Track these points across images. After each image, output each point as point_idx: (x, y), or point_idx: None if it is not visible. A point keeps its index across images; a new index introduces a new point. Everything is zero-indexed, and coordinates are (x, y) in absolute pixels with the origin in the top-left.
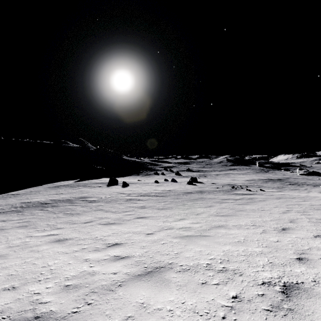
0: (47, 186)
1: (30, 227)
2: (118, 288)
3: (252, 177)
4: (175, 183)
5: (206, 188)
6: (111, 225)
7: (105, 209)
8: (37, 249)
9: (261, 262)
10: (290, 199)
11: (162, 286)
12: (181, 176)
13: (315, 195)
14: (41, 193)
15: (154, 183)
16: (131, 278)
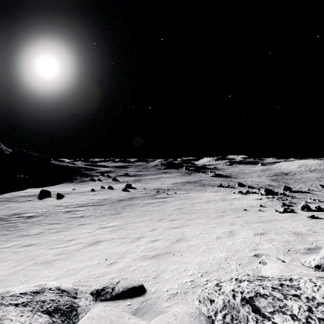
0: None
1: None
2: (81, 249)
3: (177, 180)
4: (112, 190)
5: (137, 194)
6: (61, 232)
7: (49, 222)
8: (17, 251)
9: (138, 233)
10: (186, 200)
11: (98, 245)
12: (118, 182)
13: (203, 195)
14: None
15: (90, 191)
16: (85, 247)
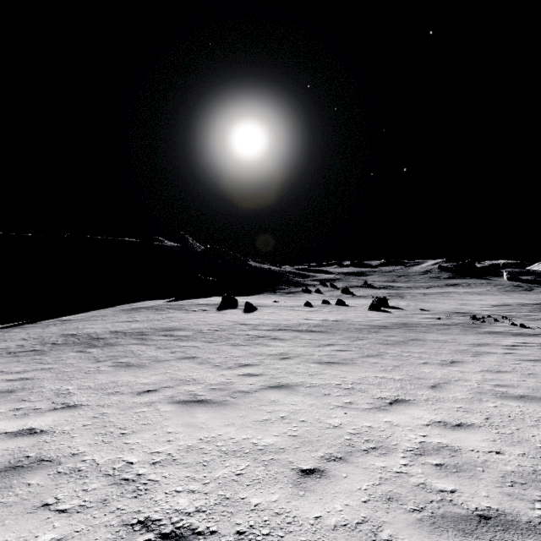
0: (121, 309)
1: (14, 396)
2: None
3: (502, 299)
4: (345, 307)
5: (413, 318)
6: (196, 408)
7: (200, 358)
8: None
9: None
10: None
11: None
12: (354, 296)
13: None
14: (105, 319)
15: (303, 306)
16: None
